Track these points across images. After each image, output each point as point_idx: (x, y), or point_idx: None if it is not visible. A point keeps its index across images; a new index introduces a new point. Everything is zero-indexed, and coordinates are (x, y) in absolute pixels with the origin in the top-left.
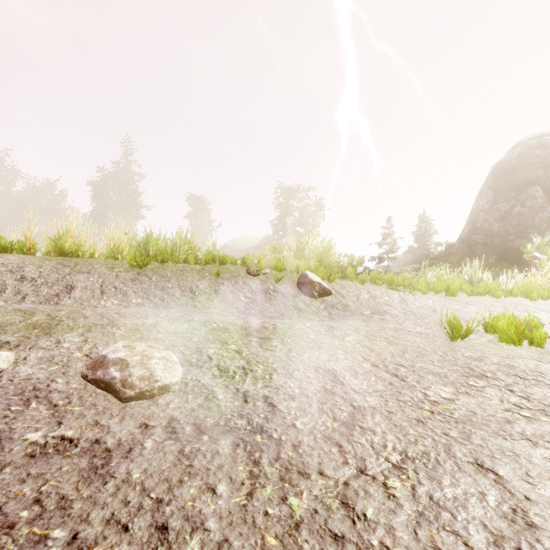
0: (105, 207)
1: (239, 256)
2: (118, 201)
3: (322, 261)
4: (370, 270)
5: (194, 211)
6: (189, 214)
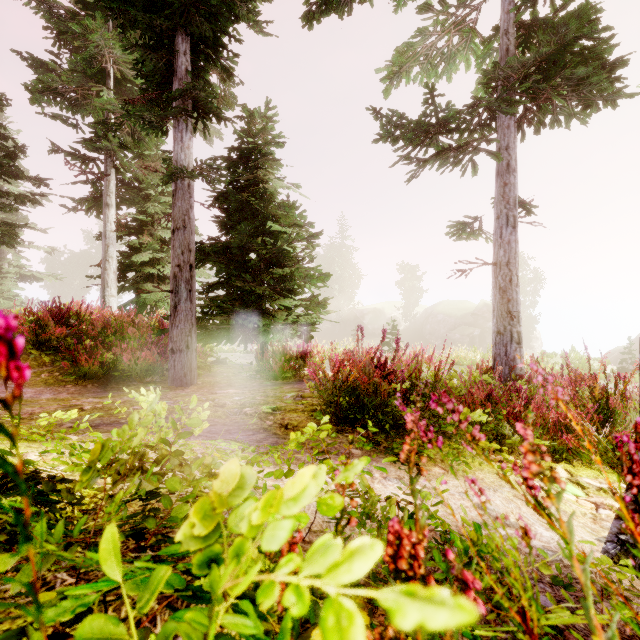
0: (332, 280)
1: (455, 323)
2: (342, 275)
3: (581, 366)
4: (614, 370)
5: (405, 279)
6: (400, 282)
